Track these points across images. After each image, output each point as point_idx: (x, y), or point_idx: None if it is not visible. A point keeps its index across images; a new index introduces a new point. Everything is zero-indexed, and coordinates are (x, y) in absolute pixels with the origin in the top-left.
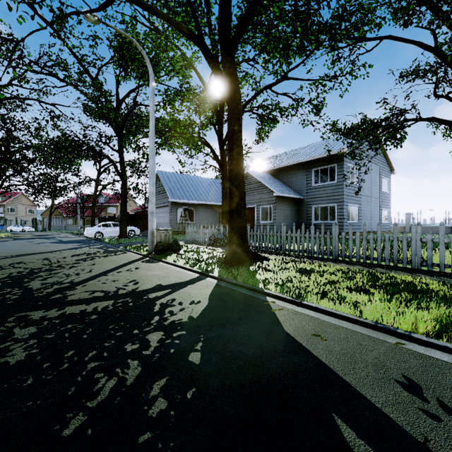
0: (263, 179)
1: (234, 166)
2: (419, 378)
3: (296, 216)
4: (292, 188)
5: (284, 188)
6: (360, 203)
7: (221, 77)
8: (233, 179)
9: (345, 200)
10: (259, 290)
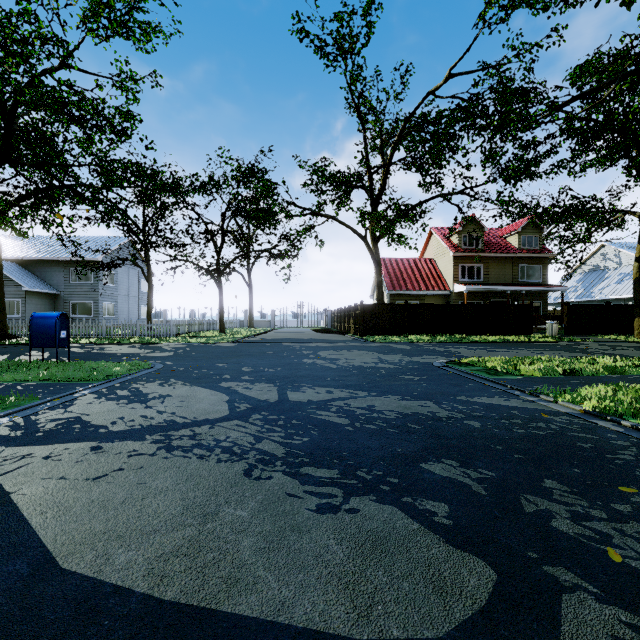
0: (8, 270)
1: None
2: None
3: (52, 310)
4: (47, 282)
5: (37, 283)
6: (117, 301)
7: None
8: None
9: (101, 299)
10: (21, 344)
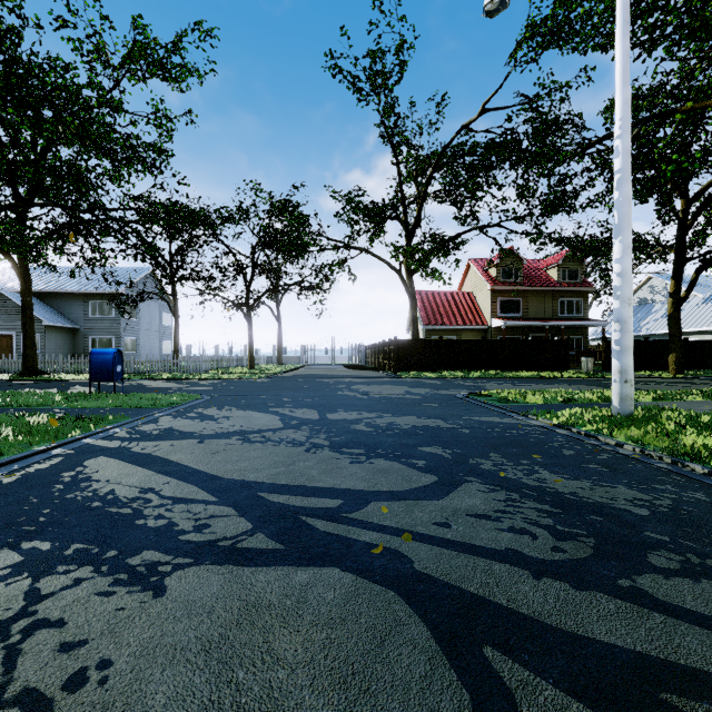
0: None
1: (28, 321)
2: None
3: (71, 346)
4: (65, 316)
5: (57, 317)
6: (139, 336)
7: (18, 269)
8: (28, 328)
9: (123, 334)
10: (55, 380)
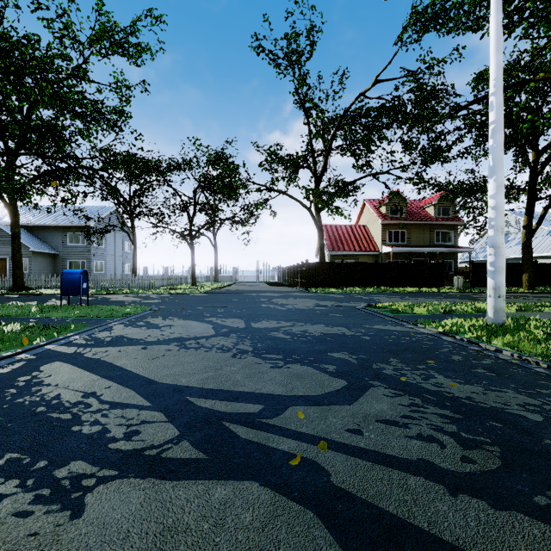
0: None
1: (16, 248)
2: None
3: (52, 267)
4: (48, 244)
5: (41, 245)
6: (106, 260)
7: (9, 207)
8: (16, 254)
9: (93, 258)
10: (37, 294)
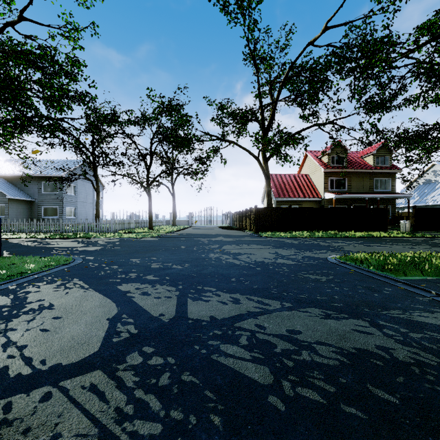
0: None
1: None
2: (22, 239)
3: (29, 213)
4: (25, 192)
5: (18, 193)
6: (77, 206)
7: None
8: None
9: (64, 205)
10: None
